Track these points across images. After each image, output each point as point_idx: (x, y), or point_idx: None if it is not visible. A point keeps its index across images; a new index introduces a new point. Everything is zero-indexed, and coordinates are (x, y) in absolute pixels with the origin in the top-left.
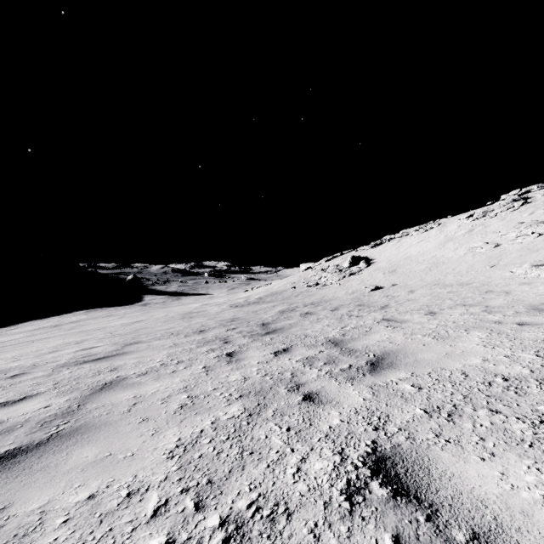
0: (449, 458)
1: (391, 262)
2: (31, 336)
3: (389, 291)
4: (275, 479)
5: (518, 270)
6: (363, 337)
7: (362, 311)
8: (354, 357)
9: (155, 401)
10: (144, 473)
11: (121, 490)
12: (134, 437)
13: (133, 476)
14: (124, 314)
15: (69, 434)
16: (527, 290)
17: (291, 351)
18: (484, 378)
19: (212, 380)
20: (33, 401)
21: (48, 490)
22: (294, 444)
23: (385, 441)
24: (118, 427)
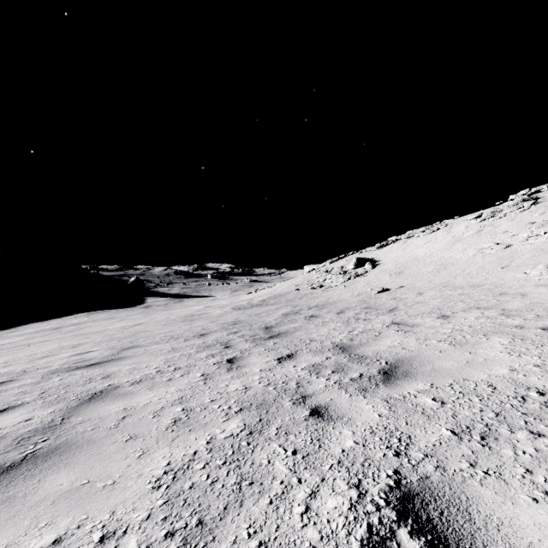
0: (492, 497)
1: (397, 263)
2: (30, 338)
3: (397, 293)
4: (280, 522)
5: (533, 271)
6: (372, 343)
7: (369, 314)
8: (365, 364)
9: (146, 415)
10: (123, 509)
11: (94, 531)
12: (118, 459)
13: (111, 512)
14: (125, 316)
15: (46, 455)
16: (544, 292)
17: (296, 357)
18: (516, 392)
19: (211, 390)
20: (15, 413)
21: (8, 529)
22: (301, 473)
23: (410, 471)
24: (102, 447)
